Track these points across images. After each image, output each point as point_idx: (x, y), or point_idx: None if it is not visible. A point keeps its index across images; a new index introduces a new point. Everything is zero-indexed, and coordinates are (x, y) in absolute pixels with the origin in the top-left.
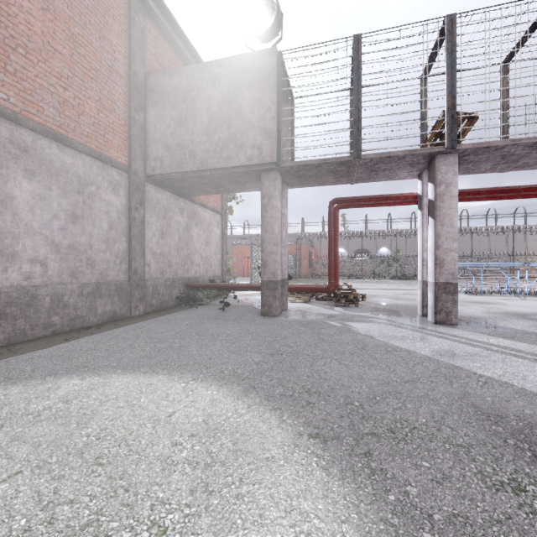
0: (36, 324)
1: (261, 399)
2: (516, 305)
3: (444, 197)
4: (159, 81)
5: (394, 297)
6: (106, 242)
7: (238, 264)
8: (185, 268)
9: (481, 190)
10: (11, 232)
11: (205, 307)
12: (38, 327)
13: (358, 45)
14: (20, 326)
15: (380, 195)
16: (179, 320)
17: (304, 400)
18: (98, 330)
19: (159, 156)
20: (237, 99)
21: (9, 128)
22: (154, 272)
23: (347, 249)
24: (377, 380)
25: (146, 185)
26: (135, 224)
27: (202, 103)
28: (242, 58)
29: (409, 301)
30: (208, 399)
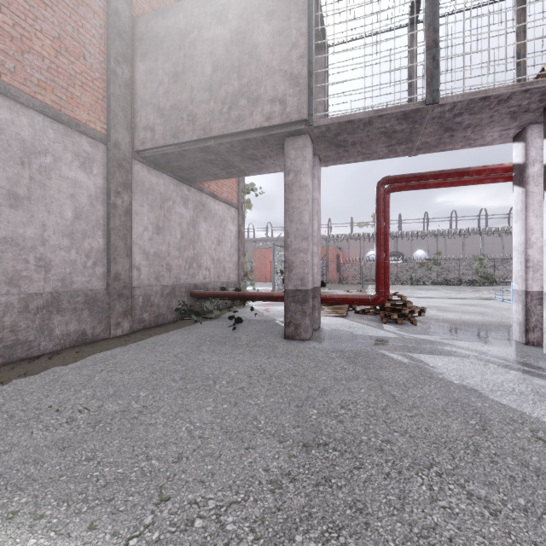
0: None
1: None
2: None
3: None
4: (150, 25)
5: (454, 309)
6: (69, 236)
7: (261, 268)
8: (189, 273)
9: None
10: None
11: (212, 322)
12: None
13: None
14: None
15: (453, 170)
16: (170, 344)
17: None
18: (45, 362)
19: (150, 124)
20: (251, 35)
21: None
22: (146, 277)
23: None
24: None
25: (134, 163)
26: (116, 213)
27: (204, 47)
28: None
29: (479, 316)
30: None
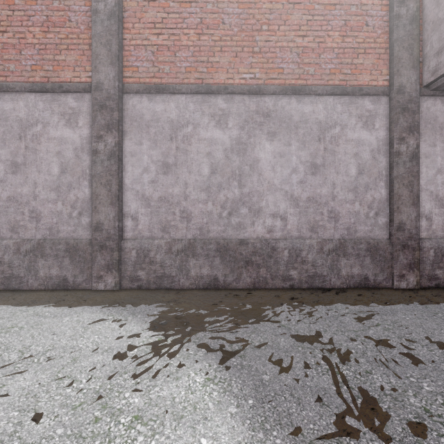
0: (275, 274)
1: None
2: None
3: None
4: None
5: None
6: (353, 190)
7: None
8: None
9: None
10: (257, 190)
11: None
12: (277, 278)
13: None
14: (262, 274)
15: None
16: None
17: None
18: (332, 296)
19: None
20: None
21: (256, 101)
22: (440, 227)
23: None
24: None
25: (422, 101)
26: (399, 161)
27: None
28: None
29: None
30: None
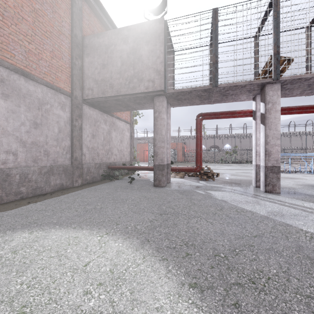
0: (9, 192)
1: (153, 251)
2: (313, 180)
3: (271, 111)
4: (91, 41)
5: (236, 174)
6: (56, 140)
7: (141, 154)
8: (107, 157)
9: (293, 107)
10: None
11: (119, 181)
12: (11, 194)
13: (216, 15)
14: None
15: (228, 111)
16: (103, 189)
17: (184, 252)
18: (50, 196)
19: (91, 87)
20: (139, 51)
21: None
22: (88, 159)
23: (205, 145)
24: (234, 235)
25: (83, 105)
26: (75, 129)
27: (117, 54)
28: (142, 25)
29: (245, 177)
30: (115, 250)
